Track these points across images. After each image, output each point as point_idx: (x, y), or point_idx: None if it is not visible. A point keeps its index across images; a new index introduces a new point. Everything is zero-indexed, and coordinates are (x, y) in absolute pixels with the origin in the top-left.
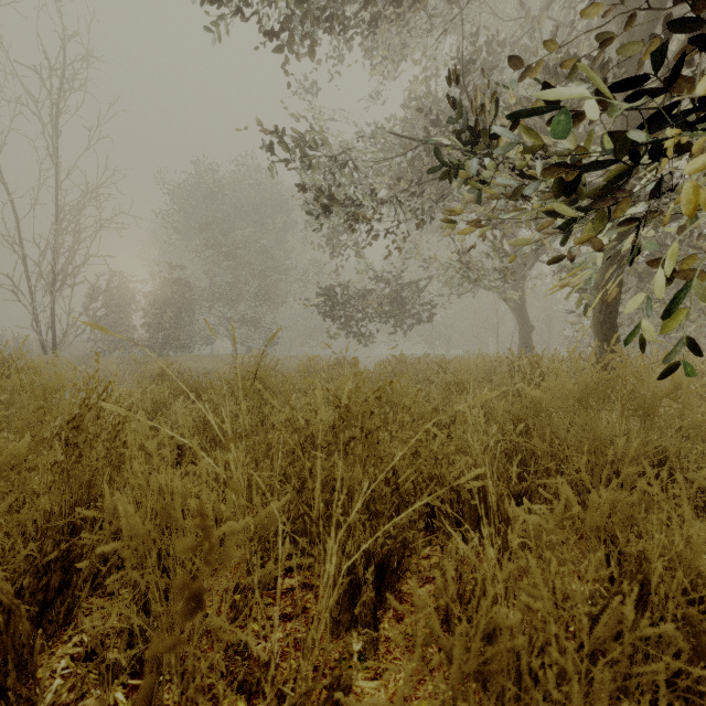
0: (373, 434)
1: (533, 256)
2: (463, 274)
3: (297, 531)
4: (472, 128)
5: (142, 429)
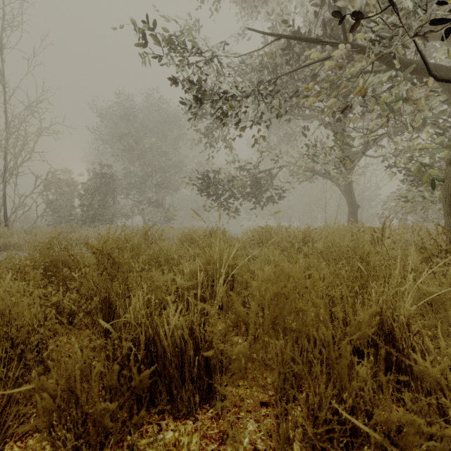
0: None
1: (361, 151)
2: (314, 161)
3: None
4: None
5: None
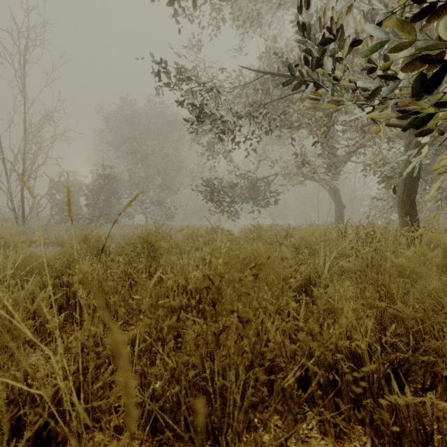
0: (251, 321)
1: (345, 157)
2: (300, 168)
3: (166, 411)
4: (321, 39)
5: (7, 300)
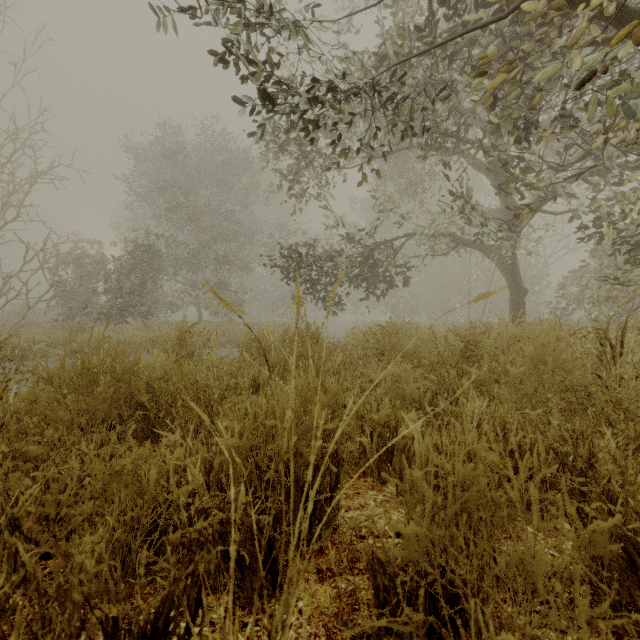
0: None
1: (535, 204)
2: (466, 216)
3: None
4: None
5: None
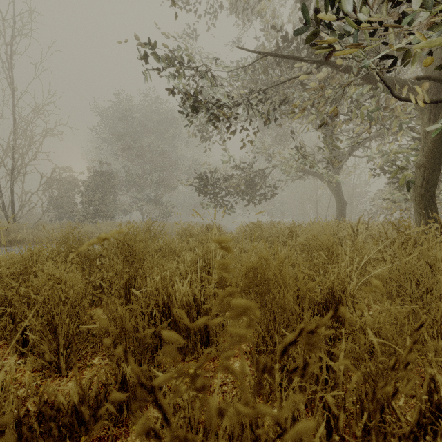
0: None
1: (348, 152)
2: (302, 162)
3: None
4: None
5: None
